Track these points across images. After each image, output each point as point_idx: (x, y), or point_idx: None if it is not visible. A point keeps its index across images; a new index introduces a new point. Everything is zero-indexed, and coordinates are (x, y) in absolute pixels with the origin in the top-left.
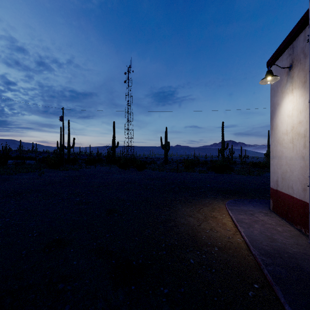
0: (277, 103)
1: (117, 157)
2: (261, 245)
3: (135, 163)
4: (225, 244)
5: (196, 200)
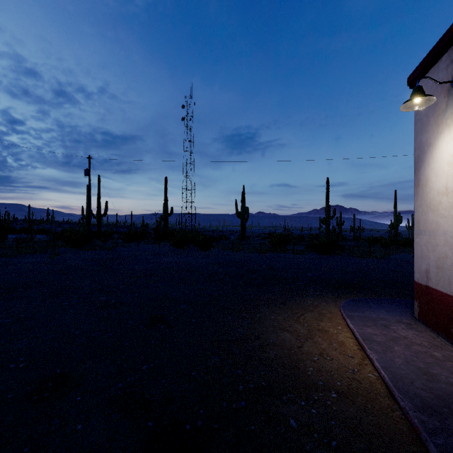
0: (428, 144)
1: (171, 230)
2: (413, 389)
3: (198, 240)
4: (348, 385)
5: (293, 300)
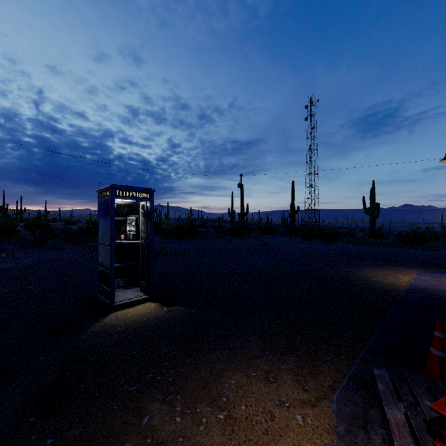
0: None
1: (298, 226)
2: (417, 286)
3: (322, 234)
4: (389, 283)
5: (386, 266)
